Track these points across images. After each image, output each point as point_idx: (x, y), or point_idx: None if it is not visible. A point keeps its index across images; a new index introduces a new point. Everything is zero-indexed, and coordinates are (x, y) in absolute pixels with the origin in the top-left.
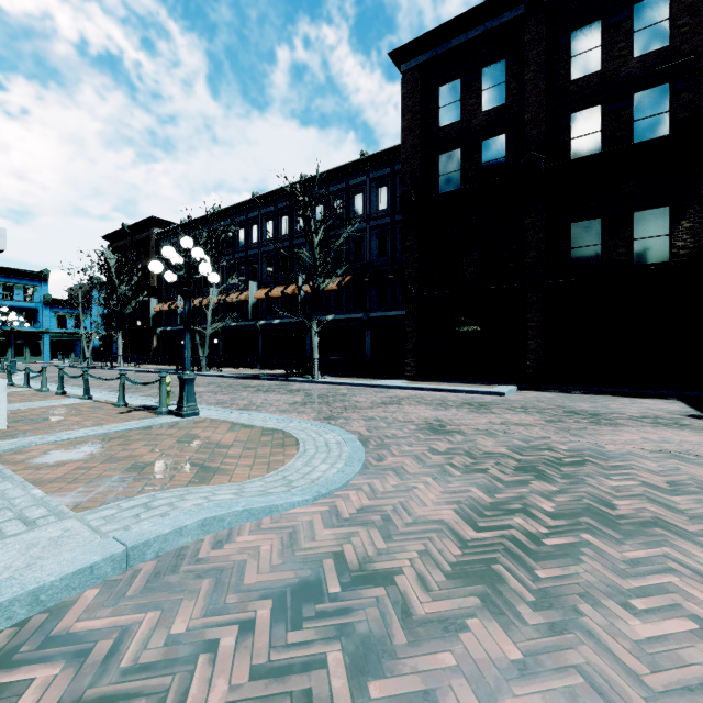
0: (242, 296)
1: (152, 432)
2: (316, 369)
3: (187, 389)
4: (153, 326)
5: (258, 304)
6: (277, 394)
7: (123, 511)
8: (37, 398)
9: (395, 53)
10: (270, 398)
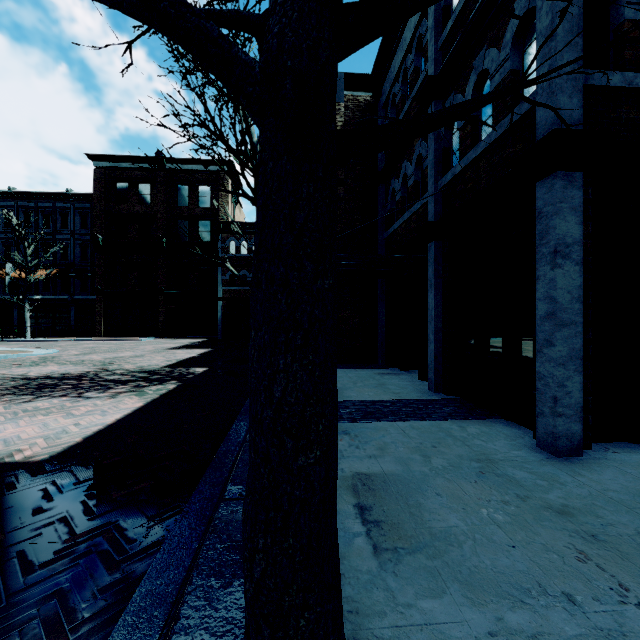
0: None
1: None
2: (29, 333)
3: None
4: None
5: None
6: (4, 345)
7: None
8: None
9: (89, 155)
10: (2, 346)
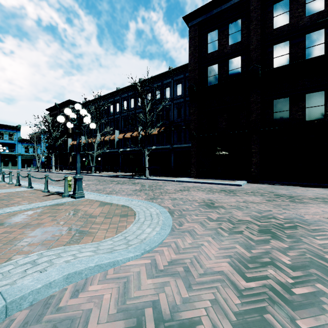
0: (111, 137)
1: (56, 207)
2: (147, 172)
3: (78, 183)
4: (69, 152)
5: (119, 141)
6: (127, 185)
7: (17, 267)
8: (5, 187)
9: (186, 17)
10: (123, 187)
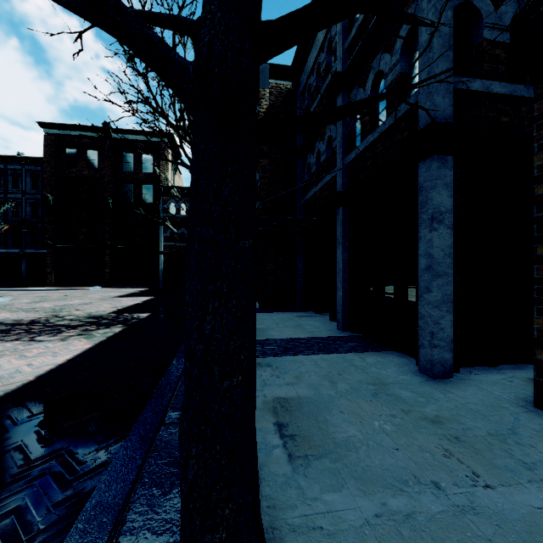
0: None
1: None
2: None
3: None
4: None
5: None
6: None
7: None
8: None
9: (40, 123)
10: None
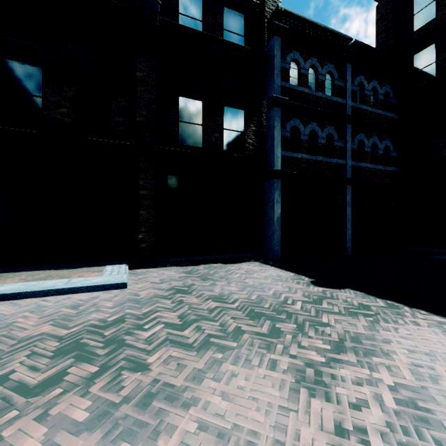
0: None
1: None
2: None
3: None
4: None
5: None
6: None
7: None
8: None
9: None
10: None
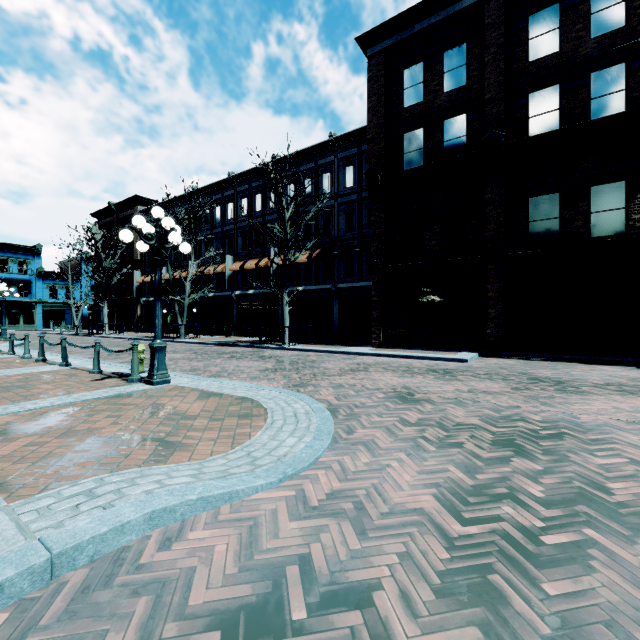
0: (218, 268)
1: (119, 401)
2: (287, 337)
3: (157, 357)
4: (137, 297)
5: (234, 276)
6: (249, 361)
7: (62, 500)
8: (18, 364)
9: (362, 38)
10: (242, 364)
